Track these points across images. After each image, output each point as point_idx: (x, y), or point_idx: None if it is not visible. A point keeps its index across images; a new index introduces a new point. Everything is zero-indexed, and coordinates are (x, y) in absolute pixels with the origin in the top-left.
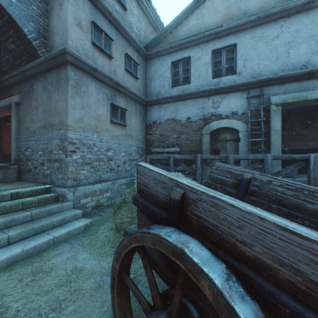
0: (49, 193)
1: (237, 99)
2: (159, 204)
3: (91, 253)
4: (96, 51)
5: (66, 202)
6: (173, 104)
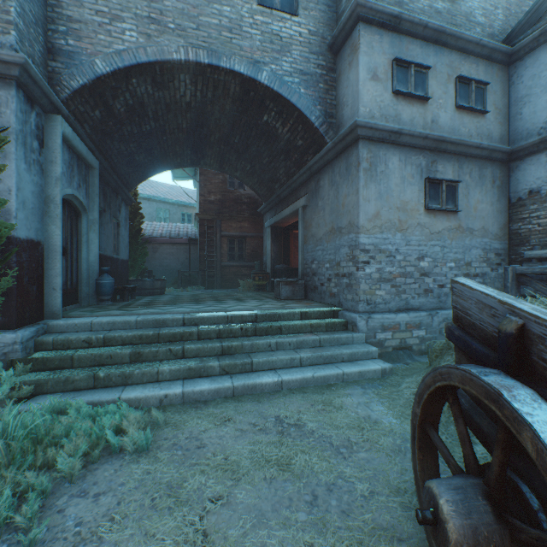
0: (336, 318)
1: None
2: (486, 341)
3: (389, 407)
4: (399, 102)
5: (356, 333)
6: None
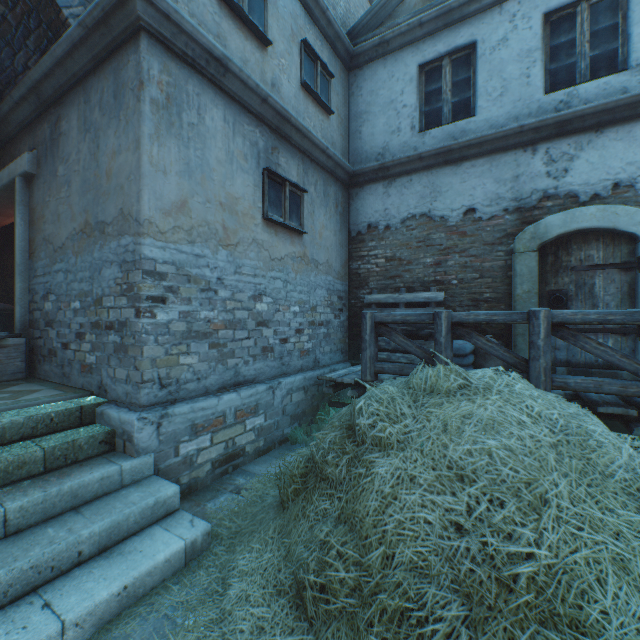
0: (90, 423)
1: (633, 143)
2: None
3: None
4: (224, 15)
5: (132, 459)
6: (423, 175)
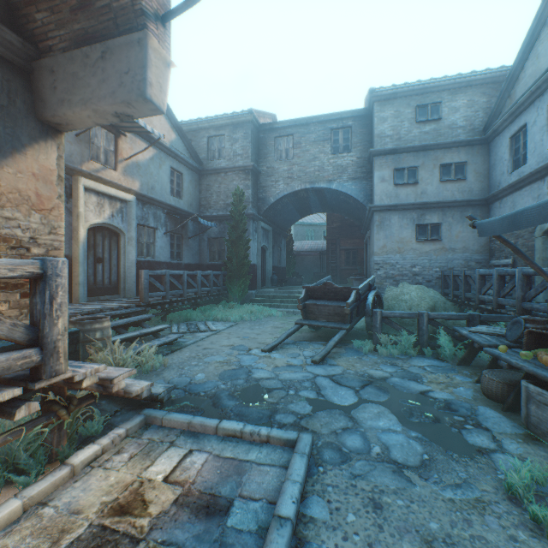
0: None
1: None
2: None
3: None
4: (398, 188)
5: None
6: (510, 196)
